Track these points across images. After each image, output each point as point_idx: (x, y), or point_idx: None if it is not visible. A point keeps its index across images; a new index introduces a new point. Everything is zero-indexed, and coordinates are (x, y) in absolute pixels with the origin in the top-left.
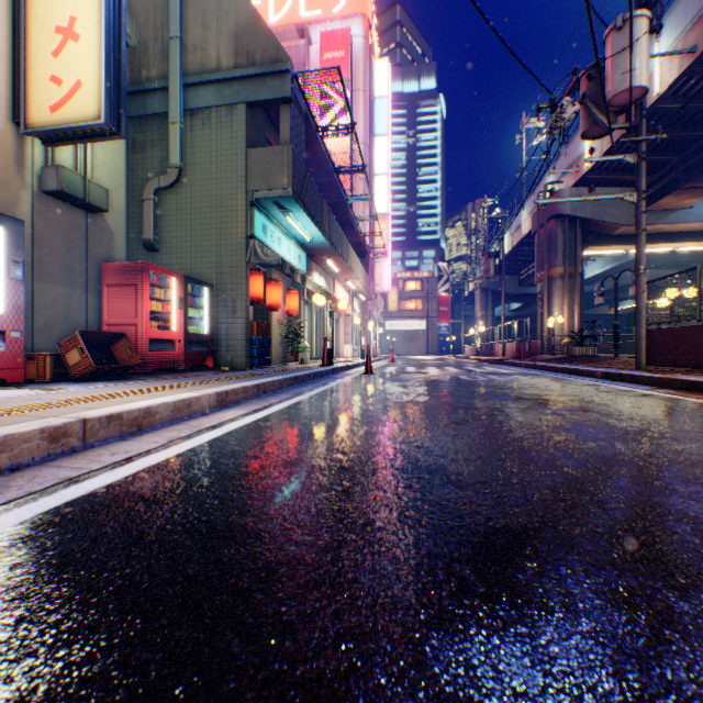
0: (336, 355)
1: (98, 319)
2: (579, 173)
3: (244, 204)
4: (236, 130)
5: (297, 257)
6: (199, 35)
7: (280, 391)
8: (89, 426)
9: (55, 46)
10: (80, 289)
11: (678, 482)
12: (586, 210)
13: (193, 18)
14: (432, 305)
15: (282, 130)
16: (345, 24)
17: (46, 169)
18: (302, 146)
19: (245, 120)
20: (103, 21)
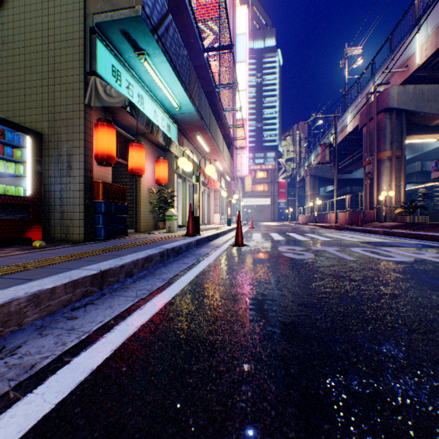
0: (207, 222)
1: None
2: (408, 71)
3: (81, 30)
4: None
5: (165, 126)
6: None
7: None
8: None
9: None
10: None
11: None
12: (411, 103)
13: None
14: (274, 188)
15: None
16: None
17: None
18: None
19: None
20: None
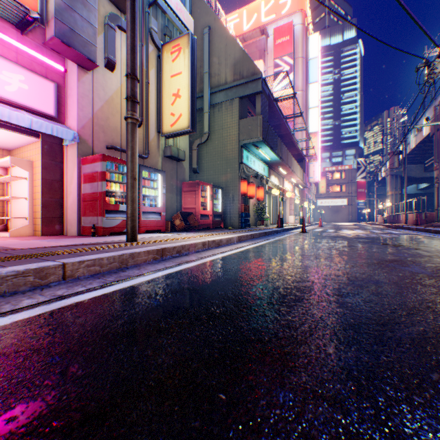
0: (284, 222)
1: (180, 206)
2: None
3: (237, 147)
4: (234, 111)
5: (262, 169)
6: (216, 68)
7: (259, 238)
8: (209, 243)
9: (172, 101)
10: (175, 194)
11: (413, 265)
12: None
13: (214, 60)
14: (351, 188)
15: (256, 107)
16: (289, 19)
17: (165, 147)
18: (266, 112)
19: (238, 106)
20: (190, 89)
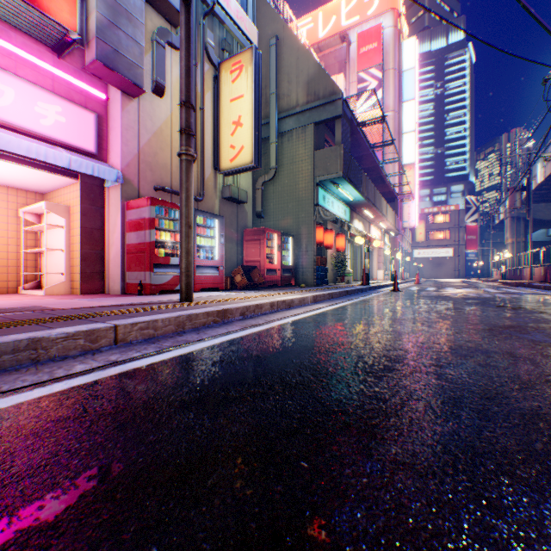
0: (370, 278)
1: (241, 258)
2: None
3: (312, 185)
4: (307, 140)
5: (343, 212)
6: (285, 88)
7: (339, 298)
8: (278, 303)
9: (232, 131)
10: (235, 244)
11: (534, 332)
12: None
13: (282, 78)
14: (458, 235)
15: (335, 135)
16: (377, 21)
17: (224, 187)
18: (348, 141)
19: (312, 134)
20: (253, 115)
